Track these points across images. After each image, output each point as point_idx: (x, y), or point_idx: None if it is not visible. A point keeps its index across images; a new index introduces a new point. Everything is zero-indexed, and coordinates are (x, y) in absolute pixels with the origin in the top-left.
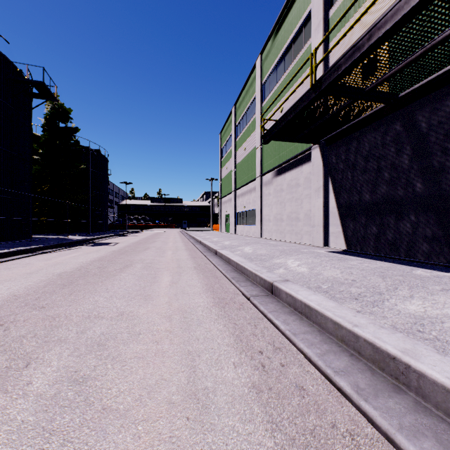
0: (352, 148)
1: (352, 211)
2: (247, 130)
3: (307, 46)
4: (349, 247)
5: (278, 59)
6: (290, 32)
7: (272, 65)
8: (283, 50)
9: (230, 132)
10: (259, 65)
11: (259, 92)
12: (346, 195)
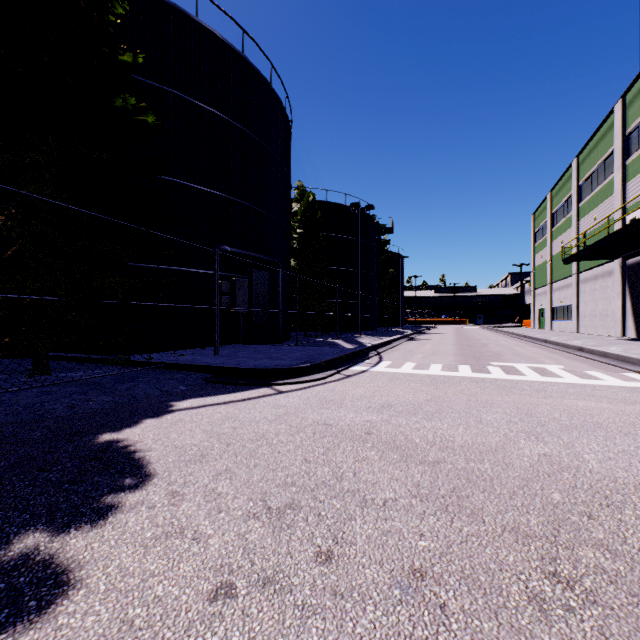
0: (638, 267)
1: (638, 311)
2: (563, 223)
3: (613, 176)
4: (637, 336)
5: (592, 171)
6: (601, 154)
7: (587, 173)
8: (595, 166)
9: (544, 218)
10: (575, 167)
11: (575, 193)
12: (635, 300)
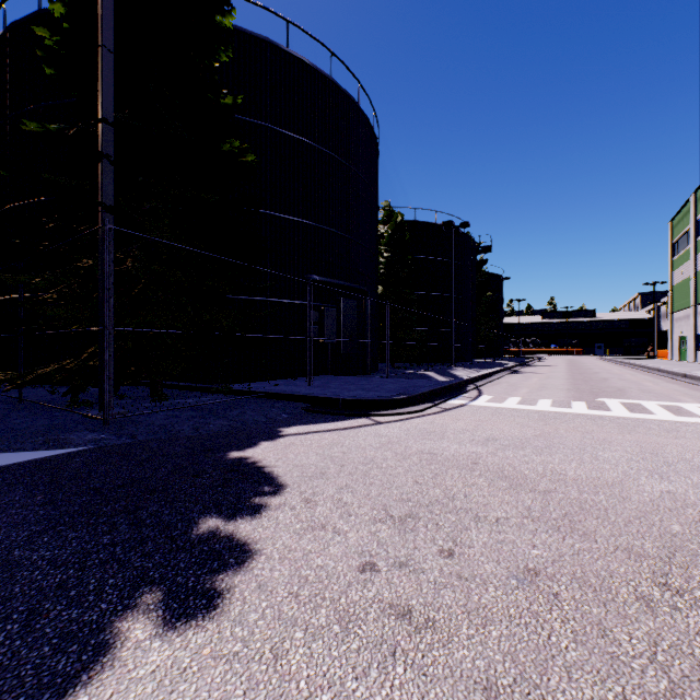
0: None
1: None
2: None
3: None
4: None
5: None
6: None
7: None
8: None
9: (686, 225)
10: None
11: None
12: None
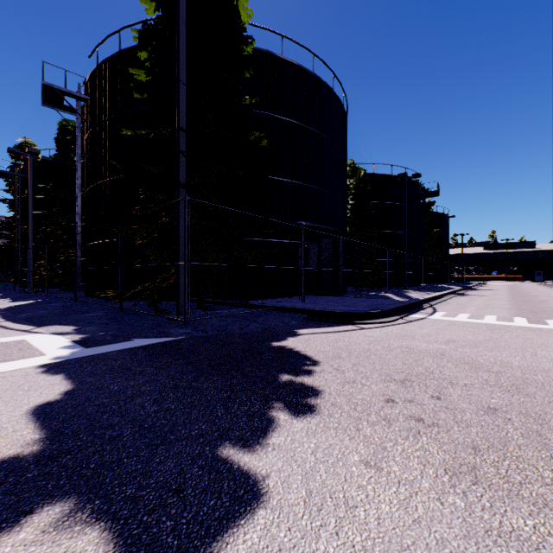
0: None
1: None
2: None
3: None
4: None
5: None
6: None
7: None
8: None
9: None
10: None
11: None
12: None
